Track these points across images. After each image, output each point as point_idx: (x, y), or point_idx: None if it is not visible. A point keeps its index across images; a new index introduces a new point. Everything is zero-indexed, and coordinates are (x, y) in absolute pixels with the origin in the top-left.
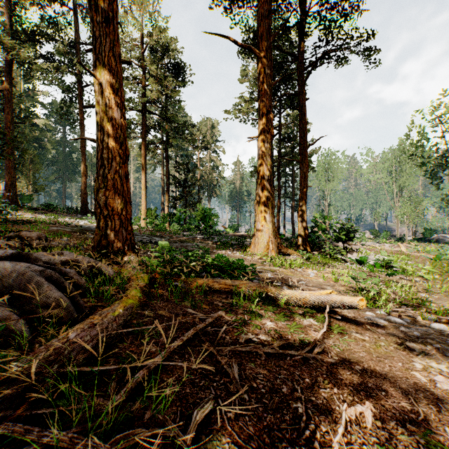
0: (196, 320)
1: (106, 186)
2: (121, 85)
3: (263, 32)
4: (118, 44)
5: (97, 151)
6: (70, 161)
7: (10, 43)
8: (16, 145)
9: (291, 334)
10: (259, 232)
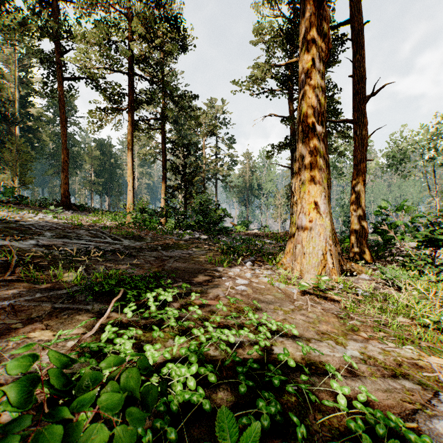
0: None
1: None
2: None
3: None
4: None
5: None
6: (70, 154)
7: None
8: None
9: None
10: (305, 233)
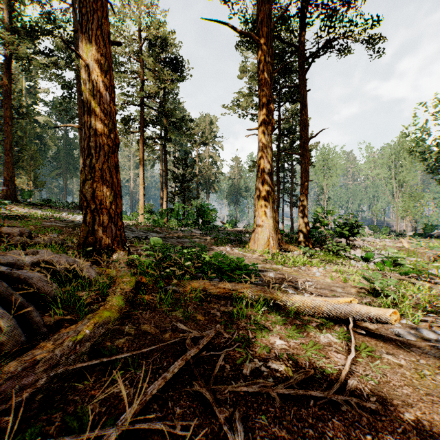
0: (187, 342)
1: (93, 177)
2: (110, 68)
3: (263, 19)
4: (107, 22)
5: (84, 139)
6: (71, 157)
7: (9, 39)
8: (15, 141)
9: (309, 359)
10: (260, 228)
